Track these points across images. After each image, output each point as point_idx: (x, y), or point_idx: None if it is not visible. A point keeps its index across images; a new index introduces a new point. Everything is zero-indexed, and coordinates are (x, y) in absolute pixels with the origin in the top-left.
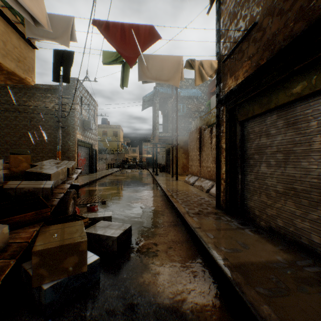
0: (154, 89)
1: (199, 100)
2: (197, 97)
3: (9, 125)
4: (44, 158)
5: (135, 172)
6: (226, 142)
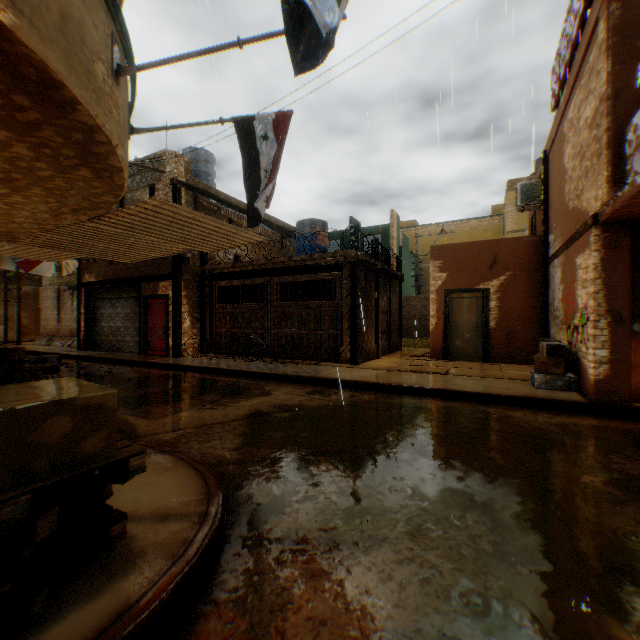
0: None
1: None
2: None
3: None
4: None
5: None
6: (86, 310)
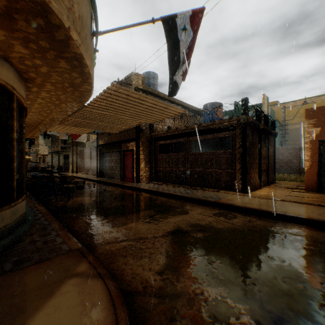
0: None
1: None
2: None
3: None
4: None
5: None
6: (99, 158)
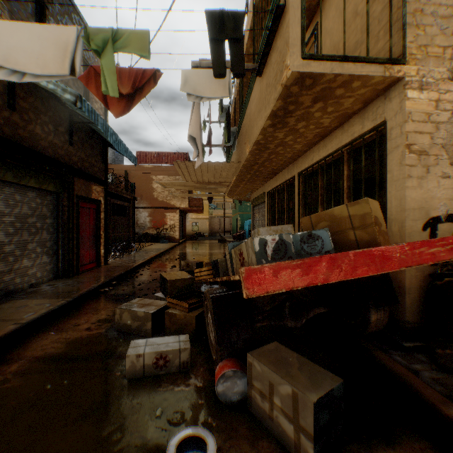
0: None
1: None
2: None
3: None
4: None
5: None
6: None
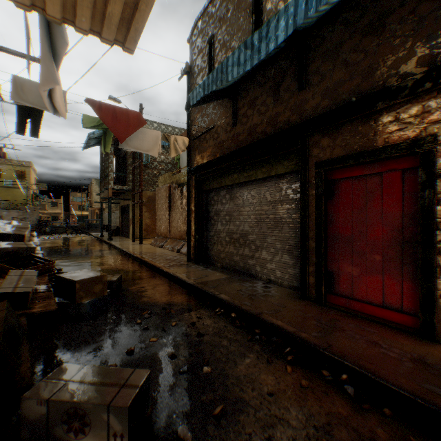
0: None
1: (166, 149)
2: (163, 145)
3: None
4: None
5: (71, 238)
6: (196, 206)
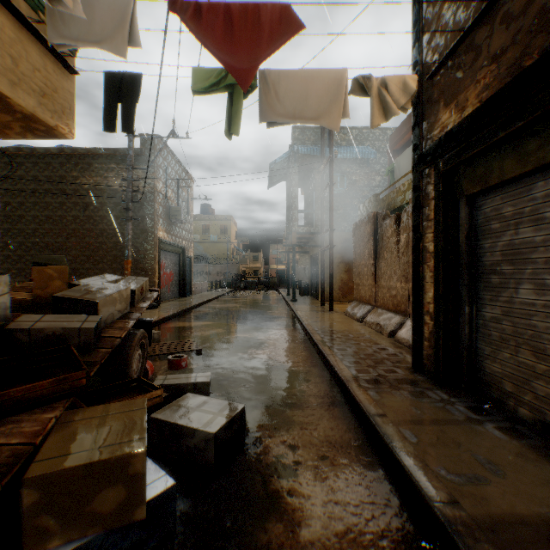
0: (290, 149)
1: (371, 166)
2: (367, 161)
3: (51, 218)
4: (106, 271)
5: (257, 296)
6: (437, 240)
